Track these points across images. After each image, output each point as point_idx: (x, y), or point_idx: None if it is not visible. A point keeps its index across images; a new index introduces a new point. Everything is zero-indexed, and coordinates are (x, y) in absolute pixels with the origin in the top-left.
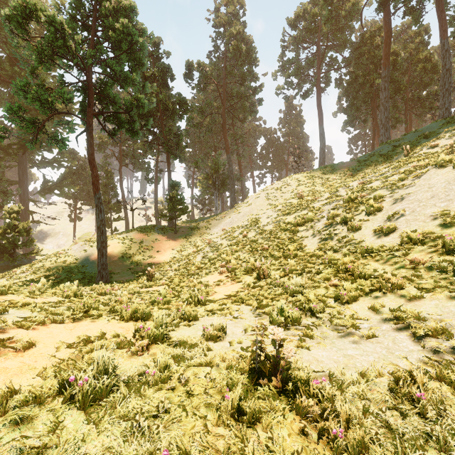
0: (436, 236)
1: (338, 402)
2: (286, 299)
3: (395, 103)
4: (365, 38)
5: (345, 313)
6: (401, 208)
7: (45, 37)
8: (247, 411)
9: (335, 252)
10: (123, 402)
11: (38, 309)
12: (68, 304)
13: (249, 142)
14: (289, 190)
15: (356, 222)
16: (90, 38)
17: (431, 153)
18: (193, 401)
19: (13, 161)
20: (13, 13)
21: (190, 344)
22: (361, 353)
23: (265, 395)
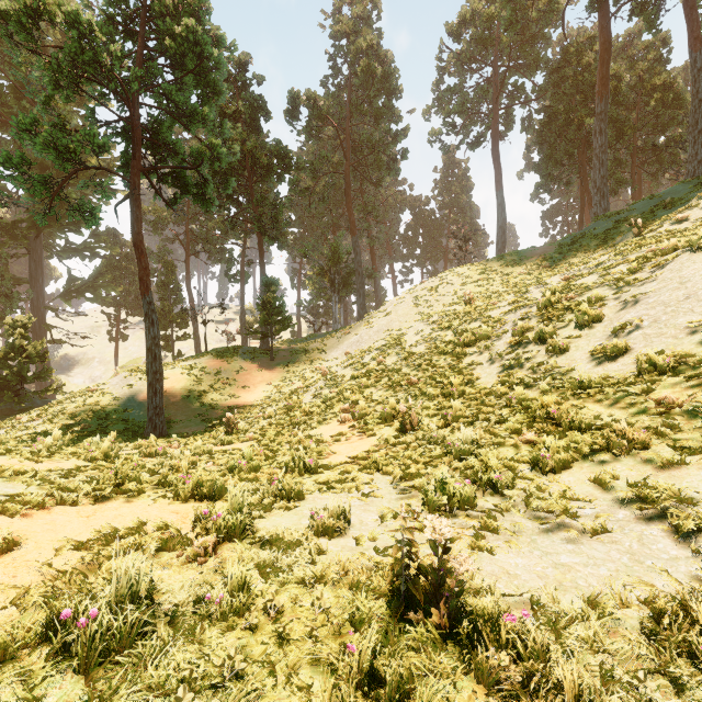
0: (698, 360)
1: (556, 660)
2: (450, 465)
3: (616, 155)
4: (568, 54)
5: (550, 490)
6: (635, 316)
7: (64, 47)
8: (388, 678)
9: (528, 388)
10: (159, 657)
11: (37, 481)
12: (92, 472)
13: (386, 218)
14: (450, 292)
15: (560, 339)
16: (137, 51)
17: (677, 230)
18: (288, 654)
19: (21, 247)
20: (13, 9)
21: (288, 542)
22: (584, 562)
23: (419, 643)
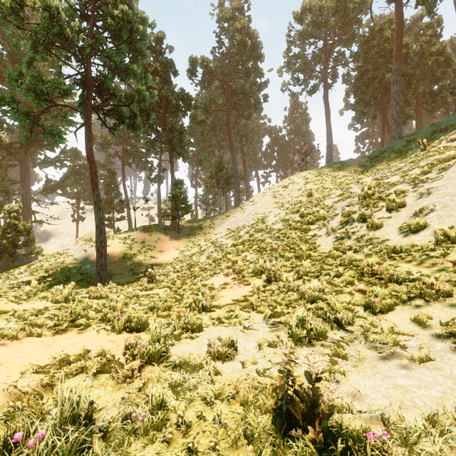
0: None
1: None
2: (304, 306)
3: (406, 98)
4: (374, 31)
5: (381, 326)
6: (429, 203)
7: (40, 23)
8: None
9: (355, 252)
10: None
11: (15, 318)
12: (55, 311)
13: (253, 140)
14: (297, 188)
15: (376, 219)
16: (89, 28)
17: (451, 146)
18: None
19: (15, 160)
20: None
21: (193, 366)
22: (417, 384)
23: None
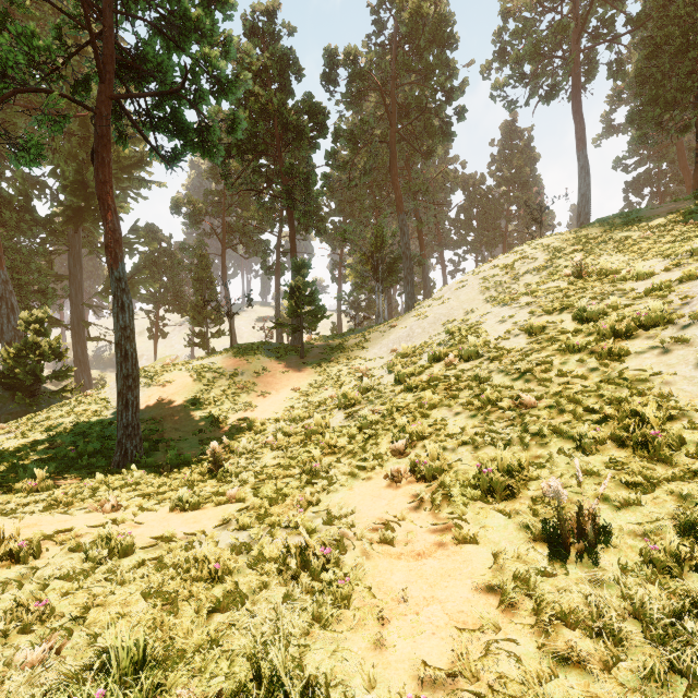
0: None
1: None
2: None
3: None
4: None
5: None
6: None
7: None
8: None
9: None
10: None
11: None
12: None
13: (436, 198)
14: (534, 268)
15: None
16: None
17: None
18: None
19: (60, 243)
20: None
21: None
22: None
23: None
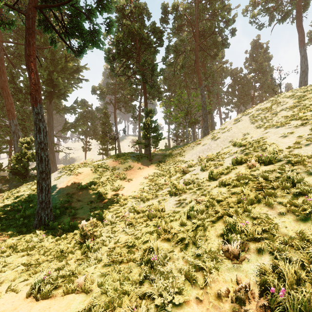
0: None
1: None
2: None
3: None
4: None
5: None
6: None
7: None
8: None
9: None
10: None
11: None
12: None
13: (217, 80)
14: (287, 107)
15: None
16: None
17: None
18: None
19: (44, 109)
20: None
21: None
22: None
23: None
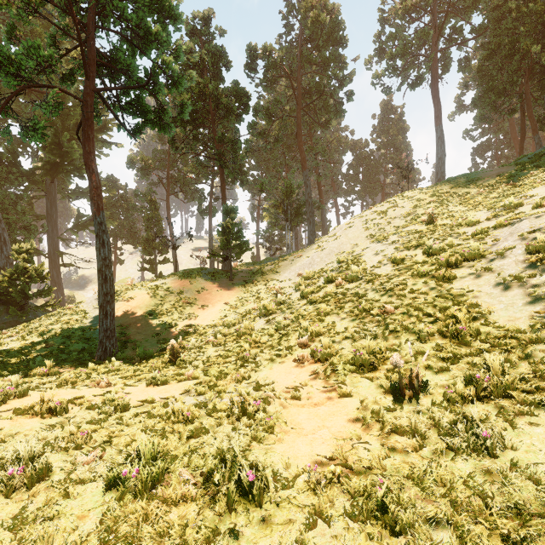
0: None
1: None
2: None
3: None
4: None
5: None
6: None
7: None
8: None
9: None
10: None
11: None
12: None
13: (331, 158)
14: (402, 214)
15: None
16: None
17: None
18: None
19: (40, 190)
20: None
21: None
22: None
23: None
